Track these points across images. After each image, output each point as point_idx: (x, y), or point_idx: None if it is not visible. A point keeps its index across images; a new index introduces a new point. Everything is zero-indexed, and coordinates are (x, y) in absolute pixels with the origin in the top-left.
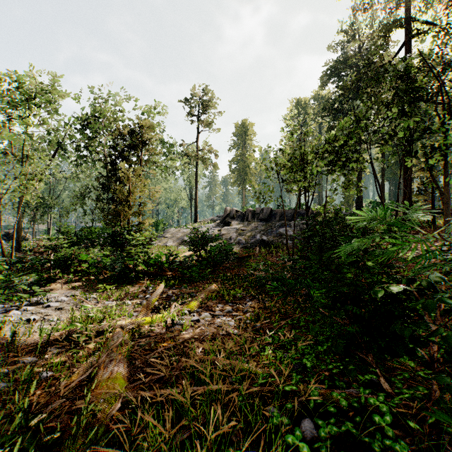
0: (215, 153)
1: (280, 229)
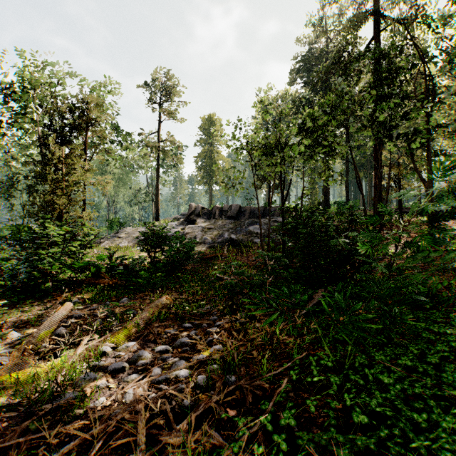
0: (179, 145)
1: (250, 227)
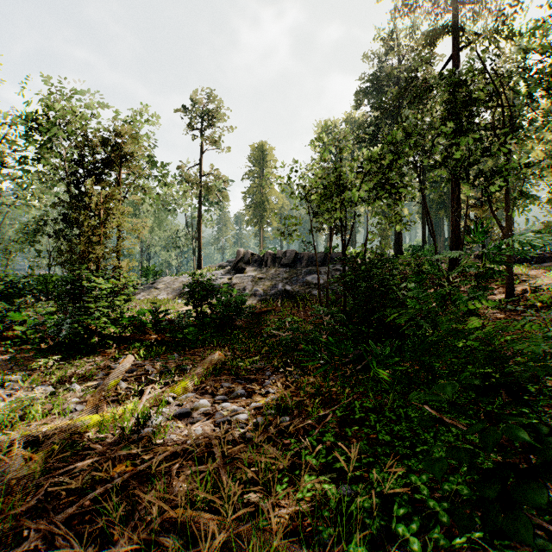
0: (224, 180)
1: (308, 277)
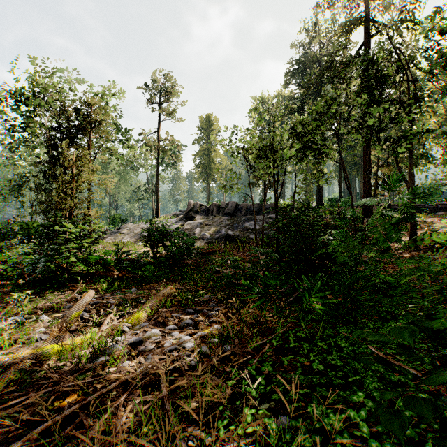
0: (178, 145)
1: (246, 224)
